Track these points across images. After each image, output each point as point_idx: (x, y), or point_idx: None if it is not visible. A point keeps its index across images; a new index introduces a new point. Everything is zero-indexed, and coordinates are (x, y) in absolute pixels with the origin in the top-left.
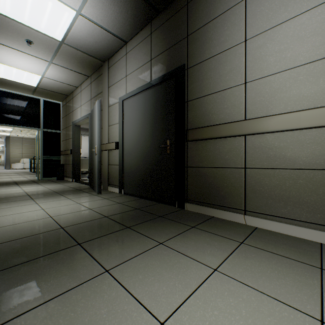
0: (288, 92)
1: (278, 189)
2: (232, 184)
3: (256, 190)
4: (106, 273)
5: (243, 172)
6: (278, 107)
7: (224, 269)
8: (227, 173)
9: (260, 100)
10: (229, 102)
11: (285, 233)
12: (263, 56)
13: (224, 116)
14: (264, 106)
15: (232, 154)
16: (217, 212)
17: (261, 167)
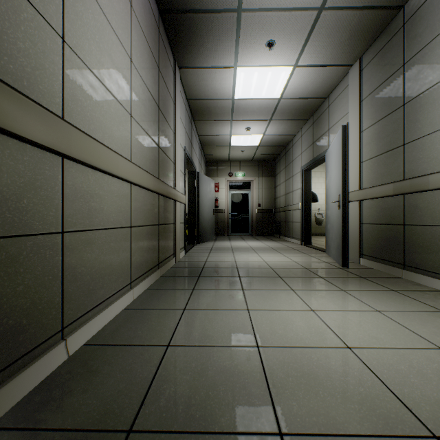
0: (105, 118)
1: (99, 262)
2: (39, 278)
3: (78, 274)
4: (435, 431)
5: (61, 243)
6: (98, 133)
7: (249, 342)
8: (27, 252)
9: (83, 102)
10: (32, 44)
11: (107, 323)
12: (86, 25)
13: (19, 73)
14: (87, 118)
15: (40, 197)
16: (3, 397)
17: (84, 228)
